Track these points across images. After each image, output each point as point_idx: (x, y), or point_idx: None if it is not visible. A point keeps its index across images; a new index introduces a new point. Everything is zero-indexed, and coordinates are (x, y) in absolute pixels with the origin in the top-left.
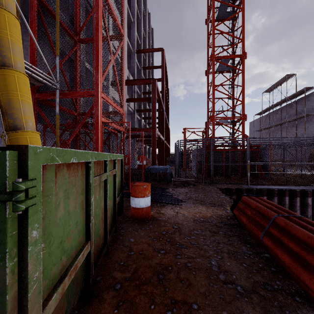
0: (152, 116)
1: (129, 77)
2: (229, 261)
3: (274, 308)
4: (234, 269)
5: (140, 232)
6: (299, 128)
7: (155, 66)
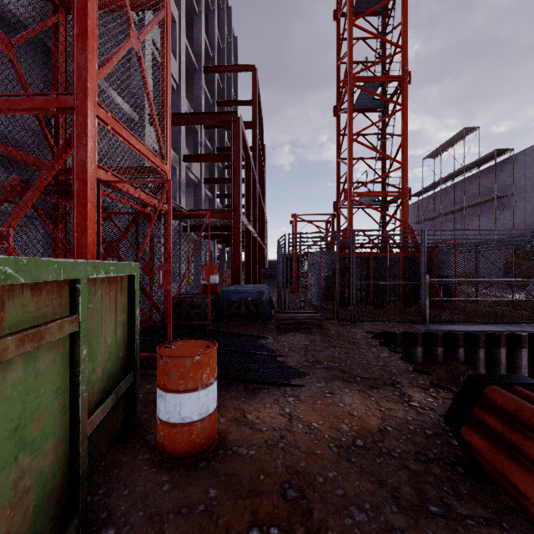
0: (233, 186)
1: None
2: None
3: None
4: None
5: None
6: (483, 219)
7: (240, 102)
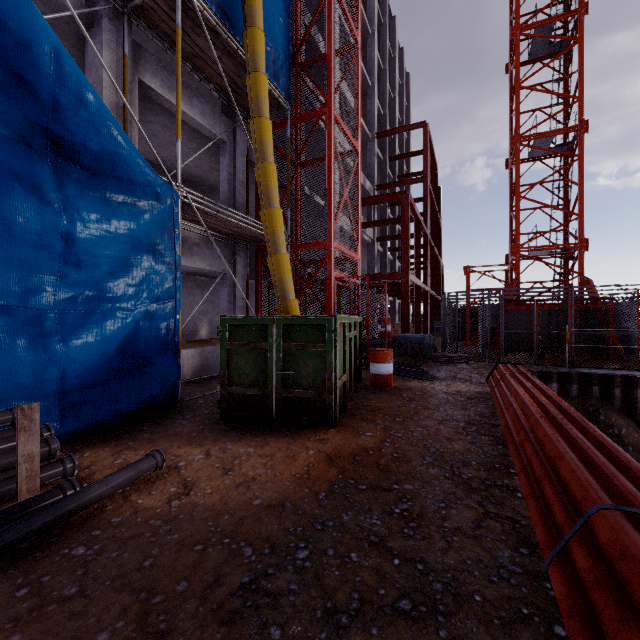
0: (403, 252)
1: (364, 185)
2: (457, 409)
3: (474, 426)
4: (458, 412)
5: (380, 394)
6: None
7: (411, 153)
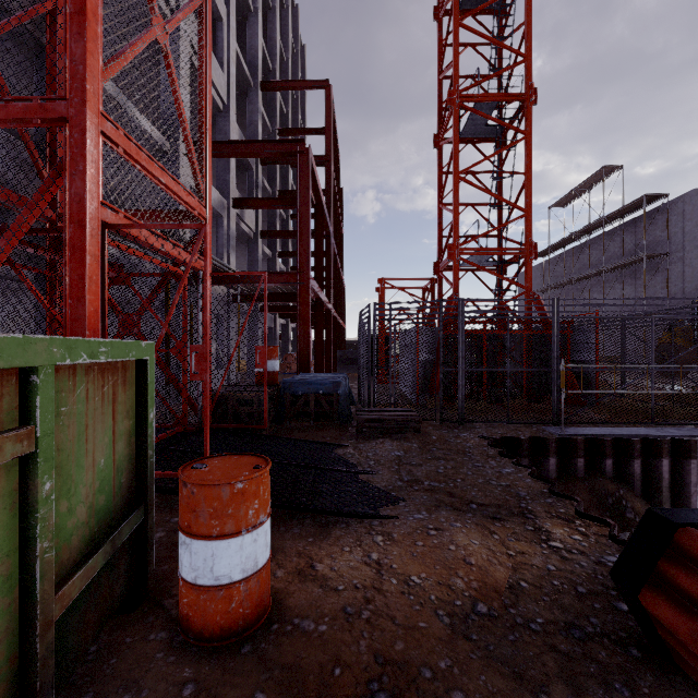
0: (300, 240)
1: None
2: None
3: None
4: None
5: None
6: (628, 286)
7: (309, 130)
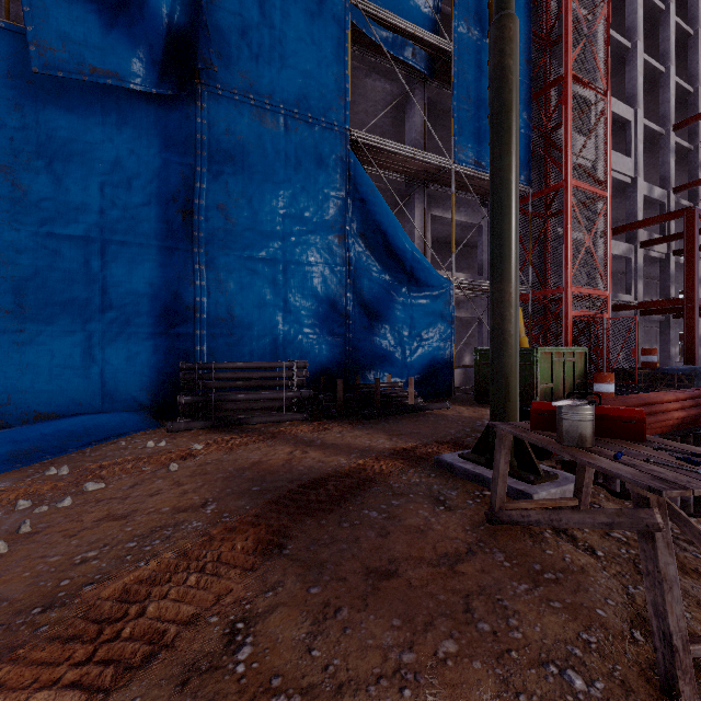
0: (687, 275)
1: (649, 195)
2: None
3: None
4: None
5: None
6: None
7: None
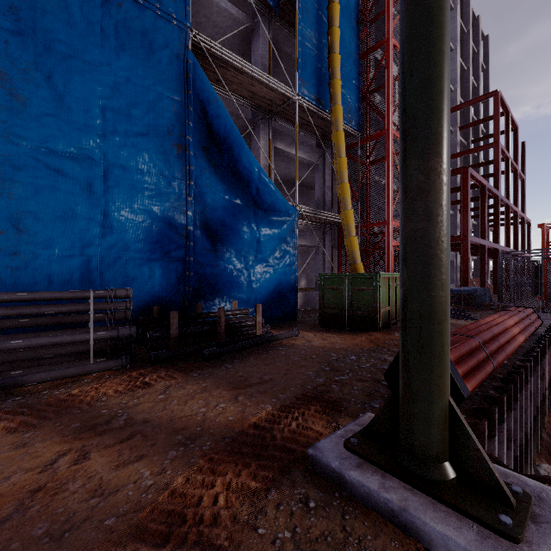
0: (463, 218)
1: None
2: None
3: None
4: None
5: None
6: None
7: (484, 119)
